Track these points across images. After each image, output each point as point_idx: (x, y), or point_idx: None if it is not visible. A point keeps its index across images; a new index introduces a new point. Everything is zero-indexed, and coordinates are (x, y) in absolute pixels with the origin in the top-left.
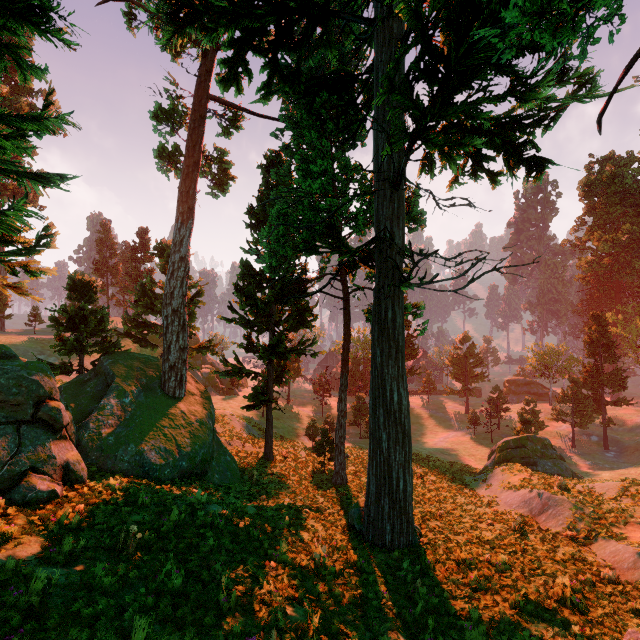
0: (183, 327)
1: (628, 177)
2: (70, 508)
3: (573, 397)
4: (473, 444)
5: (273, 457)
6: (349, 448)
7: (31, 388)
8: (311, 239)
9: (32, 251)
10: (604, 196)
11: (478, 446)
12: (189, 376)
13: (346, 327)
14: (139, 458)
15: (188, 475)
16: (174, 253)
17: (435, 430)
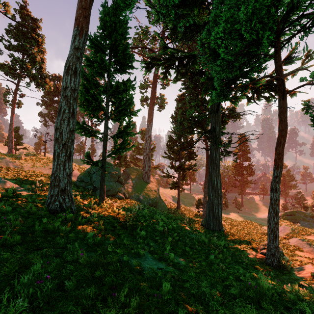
0: (149, 159)
1: None
2: (126, 201)
3: None
4: None
5: (180, 208)
6: None
7: (117, 173)
8: (192, 128)
9: (129, 145)
10: None
11: None
12: (151, 176)
13: (207, 159)
14: (138, 198)
15: (151, 205)
16: (146, 135)
17: (264, 211)
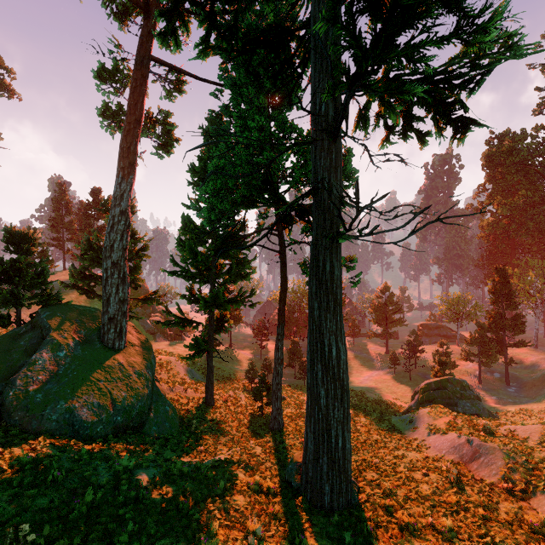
0: (123, 279)
1: (524, 150)
2: None
3: (480, 340)
4: (394, 382)
5: (214, 402)
6: (285, 389)
7: None
8: (249, 194)
9: None
10: (502, 166)
11: (398, 384)
12: (131, 327)
13: (283, 279)
14: (69, 416)
15: (123, 430)
16: (114, 207)
17: (360, 369)
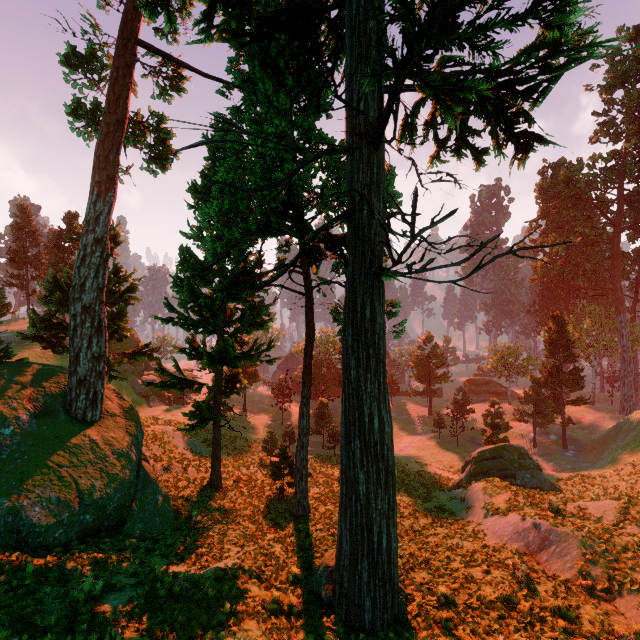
0: (98, 329)
1: (581, 181)
2: None
3: (535, 397)
4: (439, 449)
5: (221, 484)
6: (311, 461)
7: None
8: (266, 220)
9: None
10: (557, 200)
11: (444, 451)
12: (111, 391)
13: (309, 328)
14: (12, 519)
15: (94, 532)
16: (86, 233)
17: (400, 434)
